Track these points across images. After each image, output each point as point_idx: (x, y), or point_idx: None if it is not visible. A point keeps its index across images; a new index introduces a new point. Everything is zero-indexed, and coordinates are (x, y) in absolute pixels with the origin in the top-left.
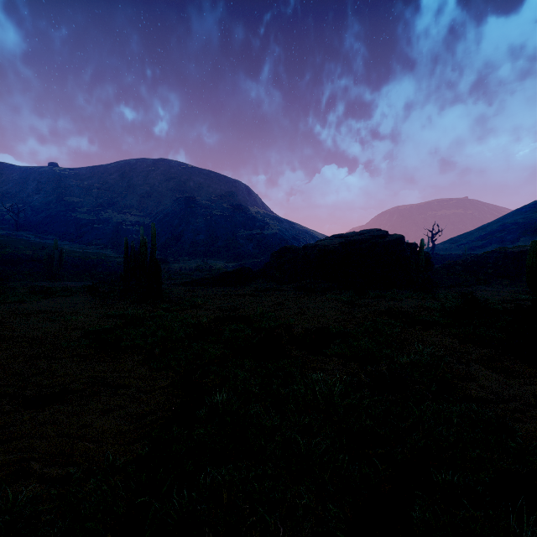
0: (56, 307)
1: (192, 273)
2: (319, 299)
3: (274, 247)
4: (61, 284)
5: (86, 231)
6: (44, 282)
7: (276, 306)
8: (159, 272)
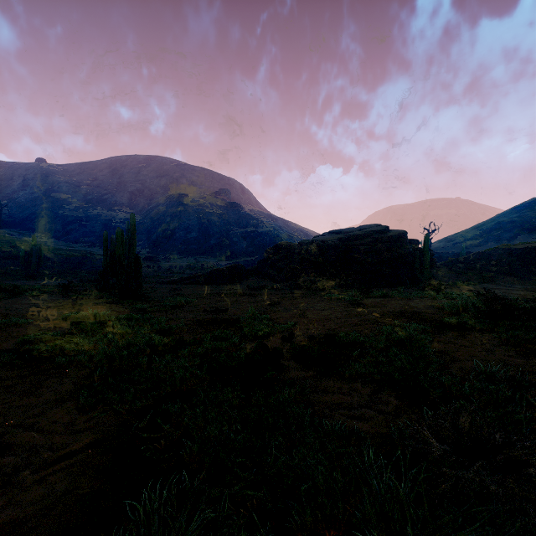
0: (12, 308)
1: (183, 272)
2: (319, 298)
3: (269, 246)
4: (38, 282)
5: (73, 228)
6: (19, 280)
7: (271, 307)
8: (140, 268)
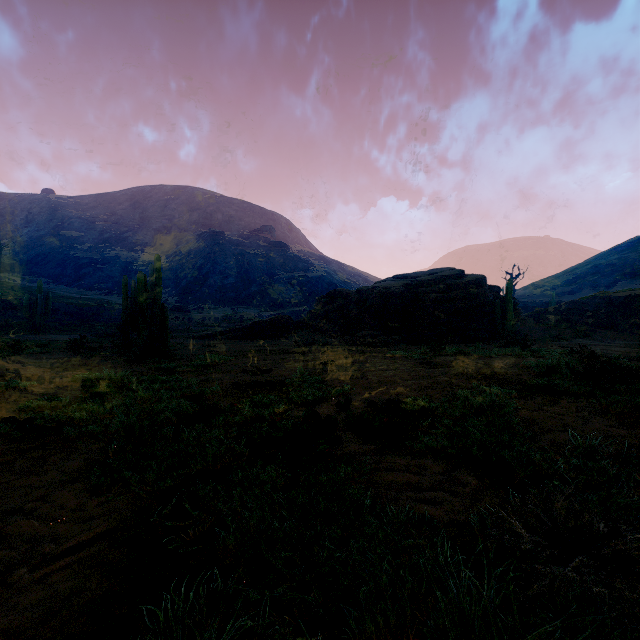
0: (12, 368)
1: (218, 325)
2: (381, 356)
3: (321, 293)
4: (44, 337)
5: (87, 272)
6: (22, 335)
7: (323, 366)
8: (166, 320)
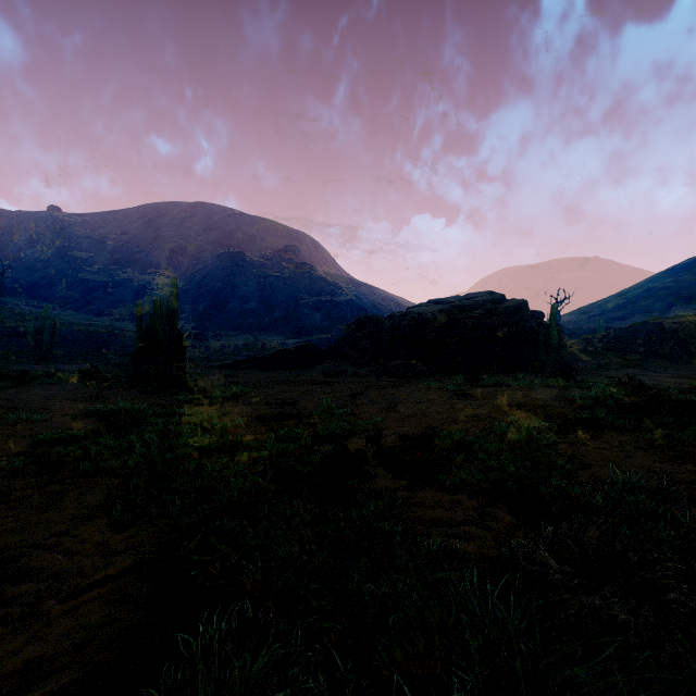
0: (20, 400)
1: (238, 353)
2: (414, 387)
3: (349, 319)
4: (52, 367)
5: (97, 296)
6: (27, 364)
7: (352, 398)
8: (183, 349)
